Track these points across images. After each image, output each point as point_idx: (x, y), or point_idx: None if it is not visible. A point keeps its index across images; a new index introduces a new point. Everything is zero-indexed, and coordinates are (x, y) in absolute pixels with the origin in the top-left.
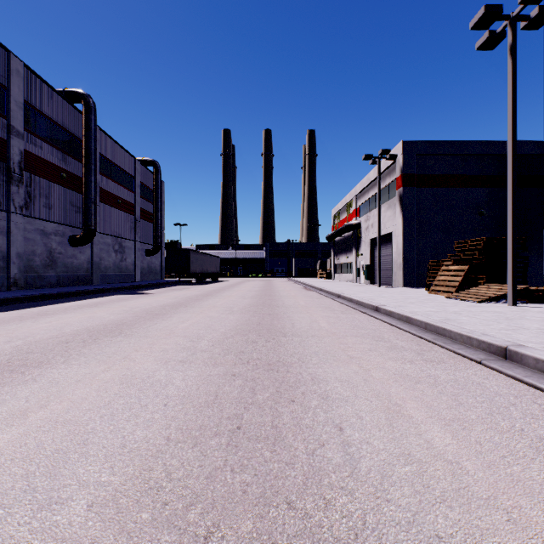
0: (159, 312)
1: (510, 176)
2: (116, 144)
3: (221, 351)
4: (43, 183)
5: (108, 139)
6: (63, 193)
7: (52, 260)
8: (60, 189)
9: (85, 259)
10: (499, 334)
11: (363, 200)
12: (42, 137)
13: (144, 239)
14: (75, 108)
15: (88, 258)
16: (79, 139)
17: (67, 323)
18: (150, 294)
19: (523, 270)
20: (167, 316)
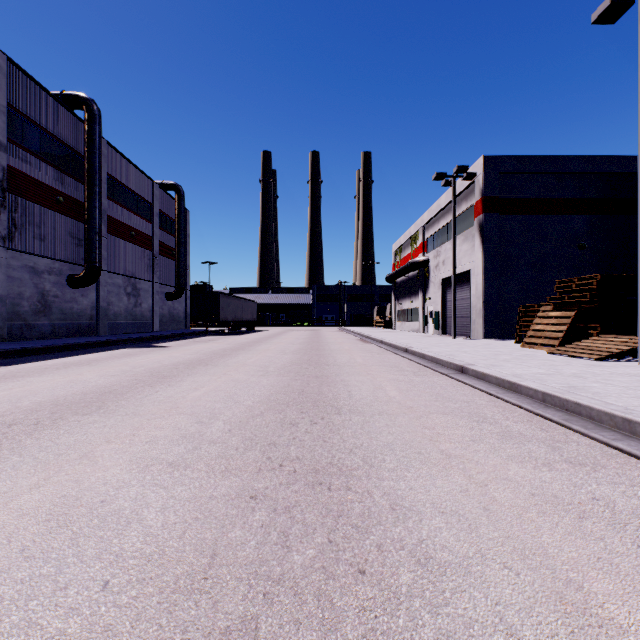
0: (168, 373)
1: None
2: (129, 162)
3: (240, 442)
4: (33, 208)
5: (118, 157)
6: (59, 221)
7: (45, 305)
8: (56, 216)
9: (88, 304)
10: None
11: (432, 231)
12: (31, 150)
13: (165, 279)
14: (75, 116)
15: (93, 303)
16: (81, 155)
17: (33, 391)
18: (166, 348)
19: None
20: (177, 380)
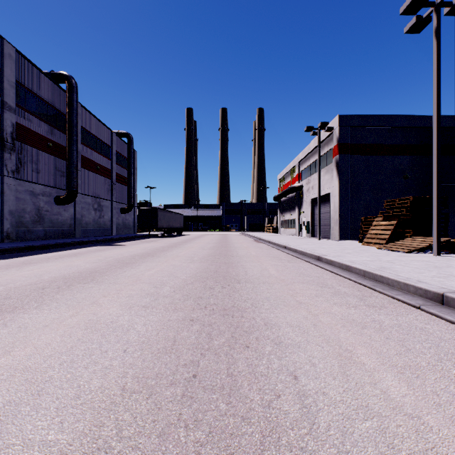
0: (129, 261)
1: (435, 142)
2: (96, 118)
3: (181, 297)
4: (32, 151)
5: (88, 114)
6: (49, 160)
7: (40, 217)
8: (47, 156)
9: (68, 216)
10: (433, 281)
11: (304, 166)
12: (31, 111)
13: (120, 199)
14: (60, 87)
15: (71, 215)
16: (63, 114)
17: (47, 271)
18: (123, 246)
19: (444, 225)
20: (136, 265)
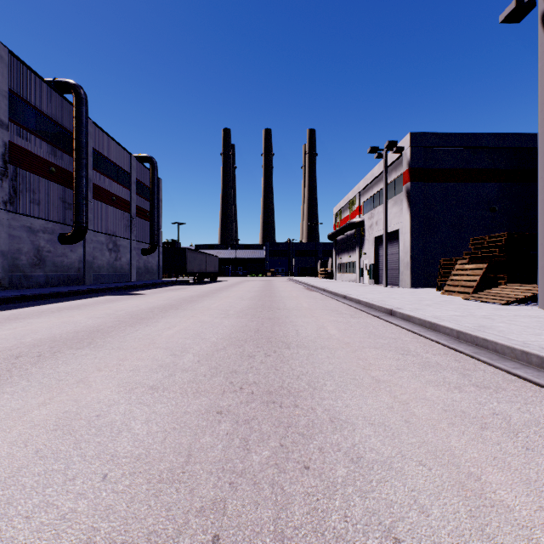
0: (145, 316)
1: (542, 162)
2: (111, 138)
3: (207, 370)
4: (30, 177)
5: (101, 133)
6: (52, 188)
7: (40, 259)
8: (49, 184)
9: (76, 258)
10: None
11: (366, 196)
12: (28, 128)
13: (141, 237)
14: (65, 99)
15: (80, 257)
16: (70, 132)
17: (33, 330)
18: (142, 295)
19: None
20: (153, 321)
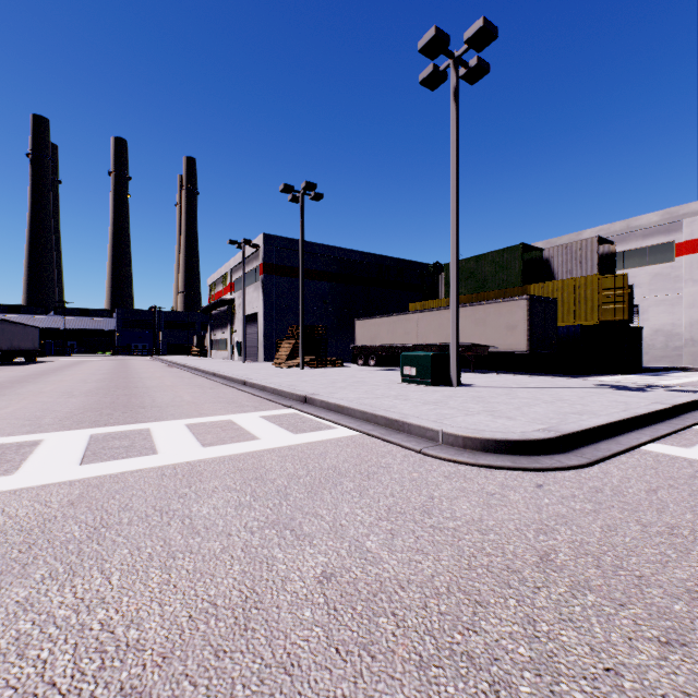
0: (3, 386)
1: (301, 290)
2: None
3: (93, 394)
4: None
5: None
6: None
7: None
8: None
9: None
10: (255, 378)
11: (237, 276)
12: None
13: None
14: None
15: None
16: None
17: None
18: None
19: (325, 348)
20: (20, 387)
